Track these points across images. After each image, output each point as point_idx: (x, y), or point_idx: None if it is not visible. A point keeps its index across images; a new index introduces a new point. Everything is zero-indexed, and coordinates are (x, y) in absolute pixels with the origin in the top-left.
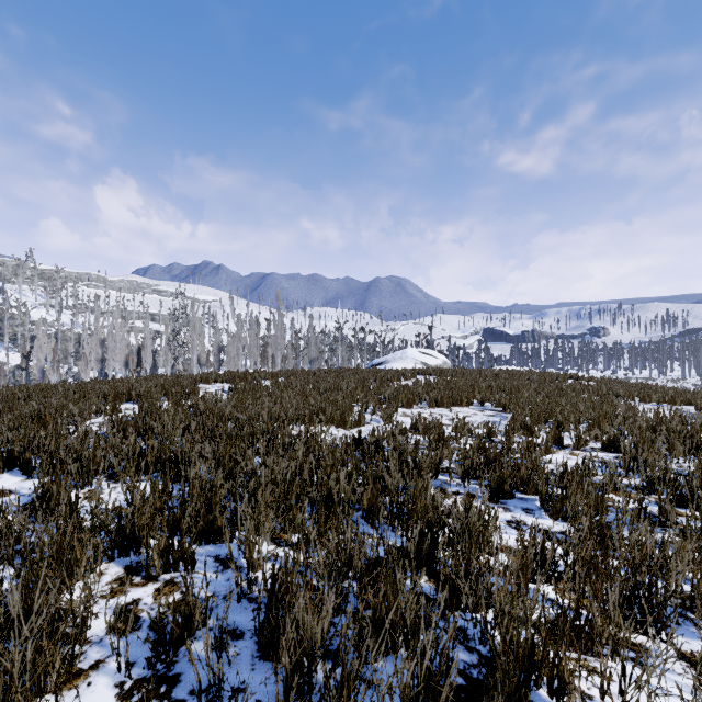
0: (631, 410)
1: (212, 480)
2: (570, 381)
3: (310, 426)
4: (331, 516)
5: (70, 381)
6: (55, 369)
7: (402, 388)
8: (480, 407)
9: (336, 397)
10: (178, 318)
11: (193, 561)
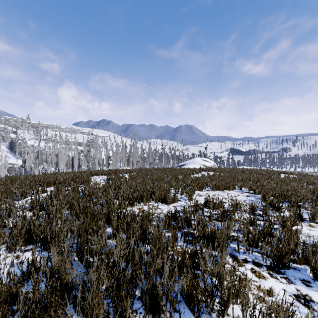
0: None
1: (60, 268)
2: (281, 174)
3: (147, 202)
4: None
5: (43, 172)
6: (35, 167)
7: (196, 179)
8: (240, 190)
9: (161, 185)
10: (89, 144)
11: None
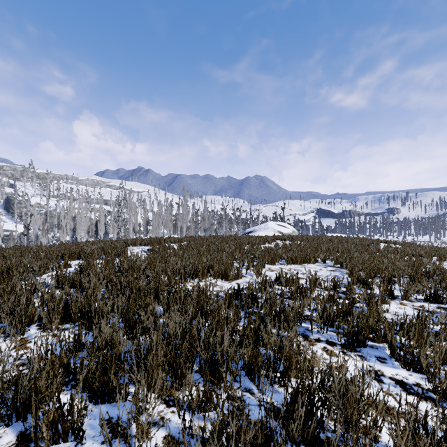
0: (437, 268)
1: (113, 339)
2: (381, 244)
3: (203, 278)
4: (216, 380)
5: (54, 242)
6: (44, 235)
7: (267, 250)
8: (323, 264)
9: (221, 257)
10: (120, 203)
11: (81, 431)
